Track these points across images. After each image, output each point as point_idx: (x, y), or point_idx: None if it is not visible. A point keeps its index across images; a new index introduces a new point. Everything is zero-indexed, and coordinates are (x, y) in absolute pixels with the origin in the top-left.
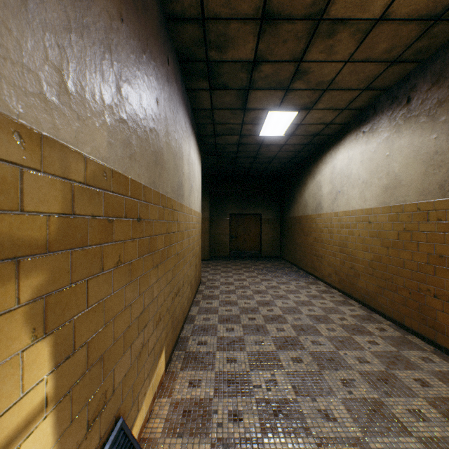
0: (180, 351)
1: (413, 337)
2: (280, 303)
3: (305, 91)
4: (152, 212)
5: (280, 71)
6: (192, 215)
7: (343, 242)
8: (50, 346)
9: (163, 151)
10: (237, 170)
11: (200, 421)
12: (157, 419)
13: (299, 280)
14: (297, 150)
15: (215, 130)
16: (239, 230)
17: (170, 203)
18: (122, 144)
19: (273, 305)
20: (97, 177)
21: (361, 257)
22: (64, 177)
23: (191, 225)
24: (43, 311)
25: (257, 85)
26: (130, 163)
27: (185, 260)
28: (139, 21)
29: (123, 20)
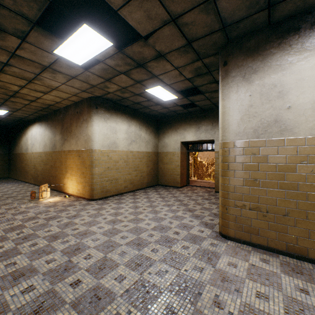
0: None
1: None
2: None
3: (10, 108)
4: None
5: None
6: None
7: (35, 164)
8: None
9: None
10: None
11: None
12: None
13: (16, 184)
14: (15, 120)
15: None
16: None
17: None
18: None
19: None
20: None
21: (39, 169)
22: None
23: None
24: None
25: None
26: None
27: None
28: None
29: None
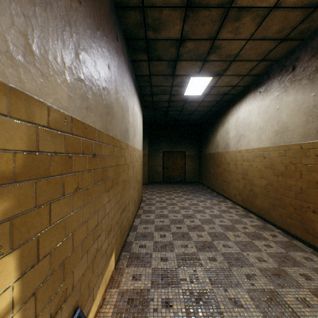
0: (126, 252)
1: (297, 241)
2: (199, 216)
3: (218, 62)
4: (104, 150)
5: (199, 46)
6: (135, 152)
7: (245, 172)
8: (16, 259)
9: (113, 105)
10: (168, 120)
11: (140, 307)
12: (108, 306)
13: (213, 199)
14: (211, 105)
15: (152, 91)
16: (169, 163)
17: (118, 143)
18: (80, 98)
19: (194, 217)
20: (59, 122)
21: (258, 183)
22: (29, 121)
23: (134, 159)
24: (9, 231)
25: (182, 57)
26: (87, 113)
27: (130, 185)
28: (94, 5)
29: (80, 3)
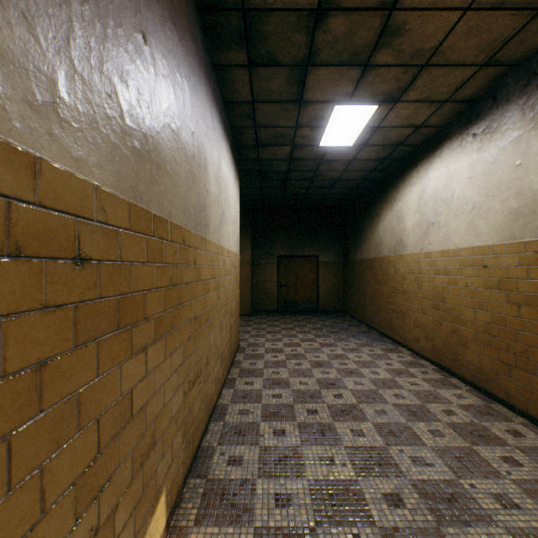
0: (198, 479)
1: None
2: (352, 383)
3: (393, 68)
4: (129, 247)
5: (358, 29)
6: (224, 255)
7: (439, 294)
8: None
9: (162, 140)
10: (287, 199)
11: None
12: None
13: (373, 346)
14: (370, 169)
15: (258, 138)
16: (290, 276)
17: (178, 233)
18: None
19: (342, 387)
20: None
21: (470, 318)
22: None
23: (222, 271)
24: None
25: (320, 57)
26: (41, 123)
27: (211, 324)
28: None
29: None
